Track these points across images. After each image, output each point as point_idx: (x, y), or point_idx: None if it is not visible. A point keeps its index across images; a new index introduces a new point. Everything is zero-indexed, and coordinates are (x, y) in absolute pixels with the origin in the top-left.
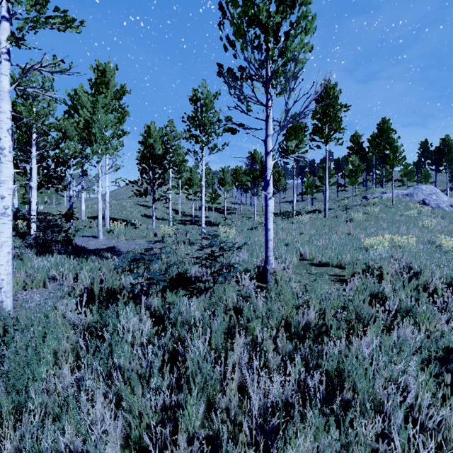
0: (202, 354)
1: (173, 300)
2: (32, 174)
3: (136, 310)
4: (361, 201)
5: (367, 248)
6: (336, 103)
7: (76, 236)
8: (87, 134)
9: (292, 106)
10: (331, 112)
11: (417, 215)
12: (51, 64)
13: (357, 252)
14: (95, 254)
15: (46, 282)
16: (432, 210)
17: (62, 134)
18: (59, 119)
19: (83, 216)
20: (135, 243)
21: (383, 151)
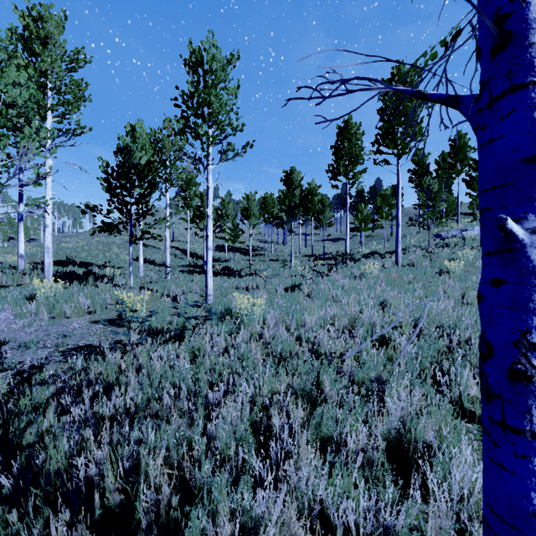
0: None
1: None
2: None
3: None
4: (436, 241)
5: None
6: None
7: None
8: None
9: None
10: (409, 108)
11: None
12: None
13: None
14: None
15: None
16: None
17: None
18: None
19: (22, 263)
20: (60, 330)
21: (458, 174)
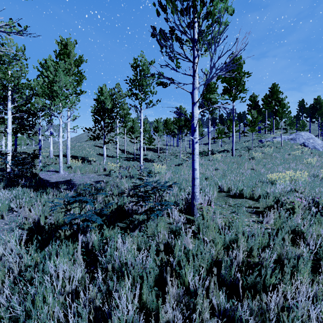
0: (131, 319)
1: (110, 234)
2: (8, 122)
3: (74, 248)
4: (258, 143)
5: (272, 181)
6: (241, 71)
7: (42, 171)
8: (50, 91)
9: (216, 61)
10: (237, 78)
11: (301, 154)
12: (5, 25)
13: (264, 185)
14: (53, 187)
15: (3, 214)
16: (310, 150)
17: (33, 92)
18: (30, 80)
19: (52, 154)
20: (88, 177)
21: (273, 107)
